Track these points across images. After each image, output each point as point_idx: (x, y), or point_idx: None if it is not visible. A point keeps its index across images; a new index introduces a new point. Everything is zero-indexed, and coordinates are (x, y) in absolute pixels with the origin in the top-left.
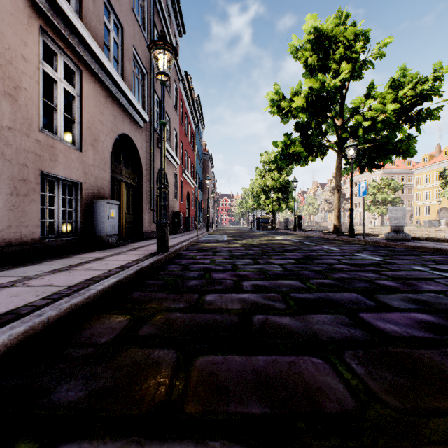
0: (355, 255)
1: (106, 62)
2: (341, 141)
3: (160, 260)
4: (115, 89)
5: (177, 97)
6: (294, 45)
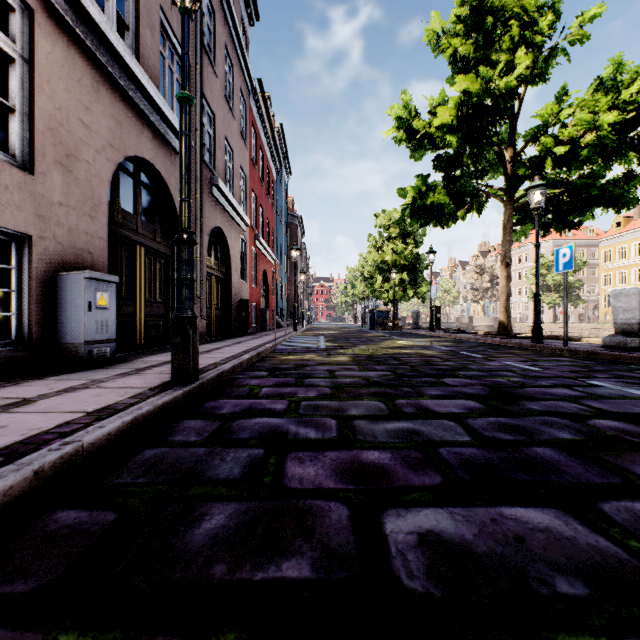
0: (592, 384)
1: (89, 5)
2: (514, 183)
3: (167, 407)
4: (118, 69)
5: (246, 120)
6: (433, 29)
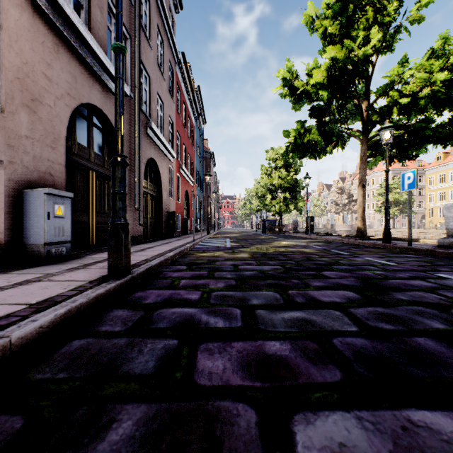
0: (440, 276)
1: None
2: (369, 126)
3: (101, 298)
4: (74, 36)
5: (173, 81)
6: (309, 14)
